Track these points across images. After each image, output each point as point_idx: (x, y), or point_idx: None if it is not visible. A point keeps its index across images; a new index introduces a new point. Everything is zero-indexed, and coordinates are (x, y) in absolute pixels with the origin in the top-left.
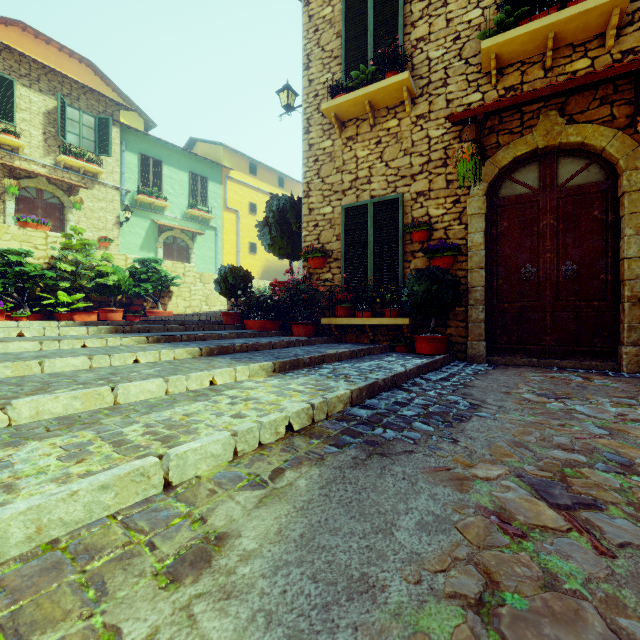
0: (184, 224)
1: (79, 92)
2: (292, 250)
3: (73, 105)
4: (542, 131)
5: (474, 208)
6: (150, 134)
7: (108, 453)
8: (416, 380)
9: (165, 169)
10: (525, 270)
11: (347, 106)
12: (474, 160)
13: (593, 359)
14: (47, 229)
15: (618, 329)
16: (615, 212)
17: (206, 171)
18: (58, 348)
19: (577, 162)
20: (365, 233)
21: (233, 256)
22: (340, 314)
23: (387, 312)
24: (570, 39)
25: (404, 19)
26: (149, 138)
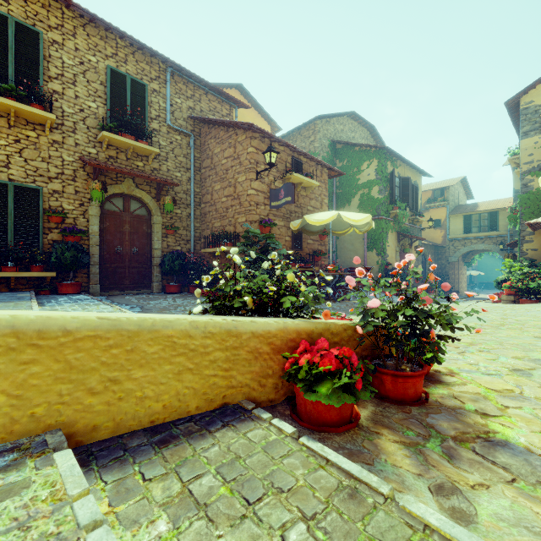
0: None
1: None
2: None
3: None
4: (127, 186)
5: (94, 212)
6: None
7: None
8: None
9: None
10: (118, 248)
11: None
12: (103, 192)
13: (144, 289)
14: None
15: (152, 276)
16: (151, 229)
17: None
18: None
19: (138, 204)
20: (4, 206)
21: None
22: None
23: (35, 268)
24: (137, 151)
25: (43, 68)
26: None
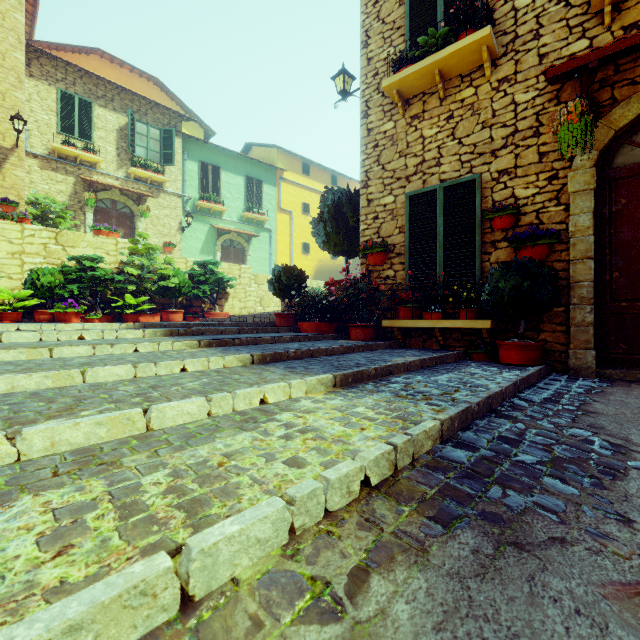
0: (240, 227)
1: (147, 107)
2: (348, 247)
3: (142, 120)
4: None
5: (578, 183)
6: (209, 142)
7: (107, 533)
8: (514, 401)
9: (223, 175)
10: None
11: (412, 79)
12: (584, 120)
13: None
14: (117, 236)
15: None
16: None
17: (261, 174)
18: (111, 353)
19: None
20: (433, 223)
21: (286, 257)
22: (404, 316)
23: (462, 313)
24: None
25: None
26: (208, 146)
